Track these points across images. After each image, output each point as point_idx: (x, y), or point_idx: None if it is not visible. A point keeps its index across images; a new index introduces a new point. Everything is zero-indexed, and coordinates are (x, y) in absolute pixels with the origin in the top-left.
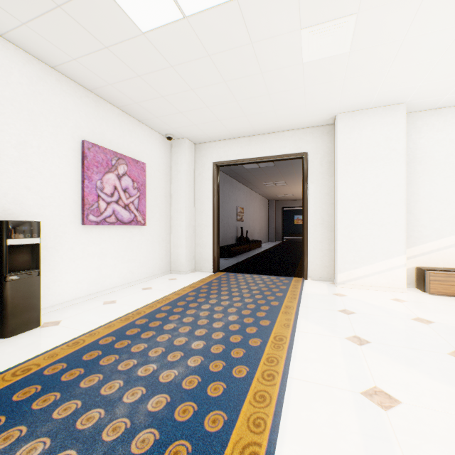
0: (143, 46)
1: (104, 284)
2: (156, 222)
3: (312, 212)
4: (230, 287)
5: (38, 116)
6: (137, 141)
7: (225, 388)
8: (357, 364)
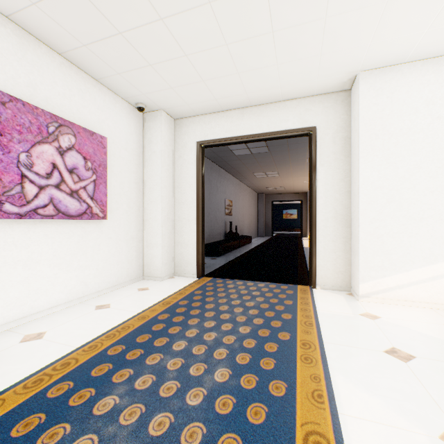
0: None
1: (35, 304)
2: (122, 215)
3: (322, 203)
4: (218, 303)
5: None
6: (93, 107)
7: None
8: None
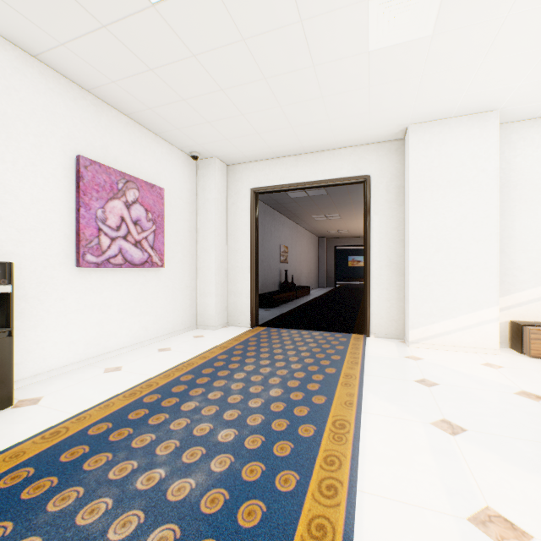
0: (154, 25)
1: (107, 345)
2: (177, 263)
3: (376, 252)
4: (272, 348)
5: (13, 121)
6: (152, 160)
7: (265, 512)
8: (455, 467)
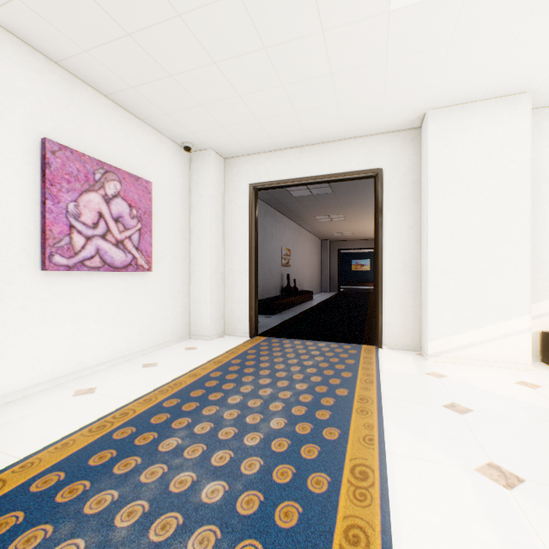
0: None
1: (81, 361)
2: (167, 266)
3: (389, 253)
4: (273, 362)
5: None
6: (138, 149)
7: None
8: (525, 545)
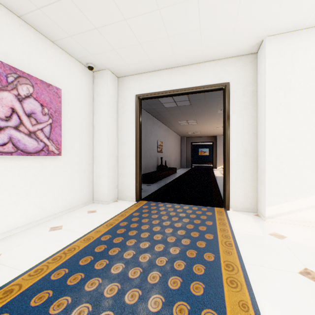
0: None
1: None
2: (75, 152)
3: (234, 143)
4: (152, 224)
5: None
6: (50, 64)
7: None
8: None
